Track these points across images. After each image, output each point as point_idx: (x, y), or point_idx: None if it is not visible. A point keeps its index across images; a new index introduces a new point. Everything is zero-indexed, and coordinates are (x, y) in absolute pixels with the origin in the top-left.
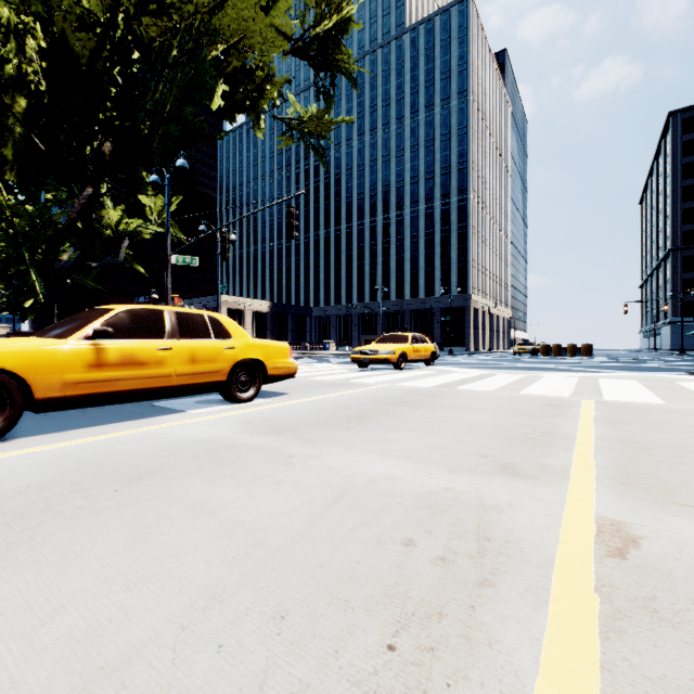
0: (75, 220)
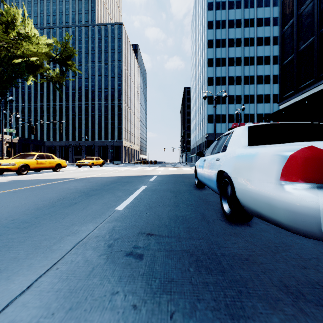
0: None
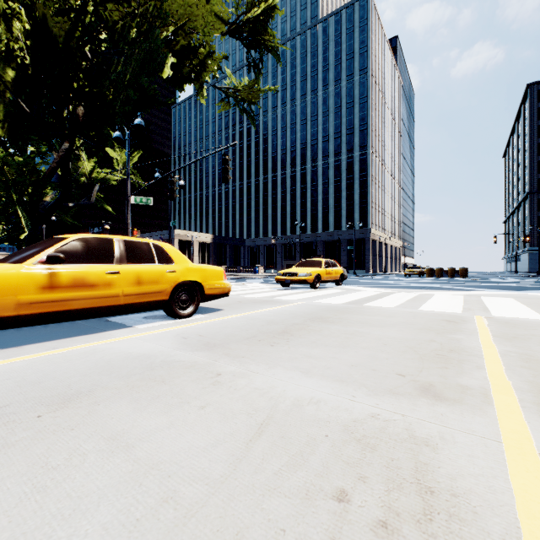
0: (55, 169)
